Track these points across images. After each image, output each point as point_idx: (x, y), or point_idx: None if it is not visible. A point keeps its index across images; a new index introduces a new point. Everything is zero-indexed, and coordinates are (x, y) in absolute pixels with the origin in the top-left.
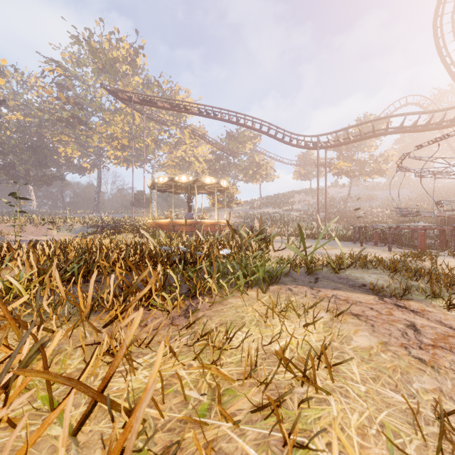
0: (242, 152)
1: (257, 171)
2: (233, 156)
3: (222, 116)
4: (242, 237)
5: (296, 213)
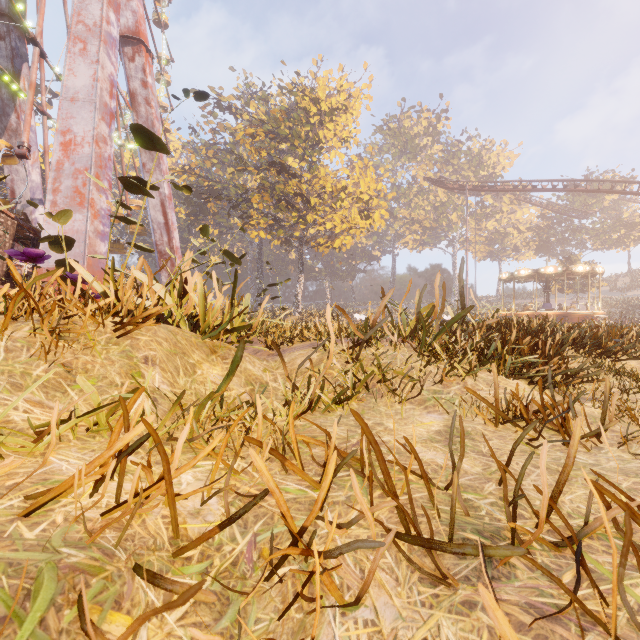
0: (597, 210)
1: (627, 233)
2: (582, 217)
3: (587, 187)
4: None
5: None
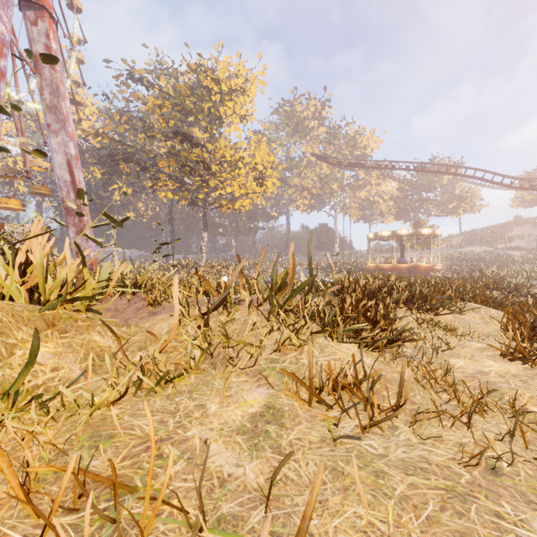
0: (438, 186)
1: (458, 205)
2: (428, 191)
3: (431, 168)
4: (487, 276)
5: (517, 252)
